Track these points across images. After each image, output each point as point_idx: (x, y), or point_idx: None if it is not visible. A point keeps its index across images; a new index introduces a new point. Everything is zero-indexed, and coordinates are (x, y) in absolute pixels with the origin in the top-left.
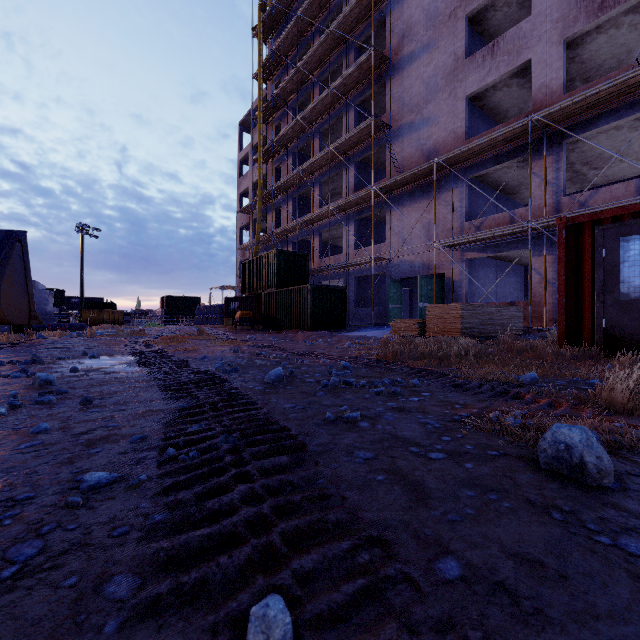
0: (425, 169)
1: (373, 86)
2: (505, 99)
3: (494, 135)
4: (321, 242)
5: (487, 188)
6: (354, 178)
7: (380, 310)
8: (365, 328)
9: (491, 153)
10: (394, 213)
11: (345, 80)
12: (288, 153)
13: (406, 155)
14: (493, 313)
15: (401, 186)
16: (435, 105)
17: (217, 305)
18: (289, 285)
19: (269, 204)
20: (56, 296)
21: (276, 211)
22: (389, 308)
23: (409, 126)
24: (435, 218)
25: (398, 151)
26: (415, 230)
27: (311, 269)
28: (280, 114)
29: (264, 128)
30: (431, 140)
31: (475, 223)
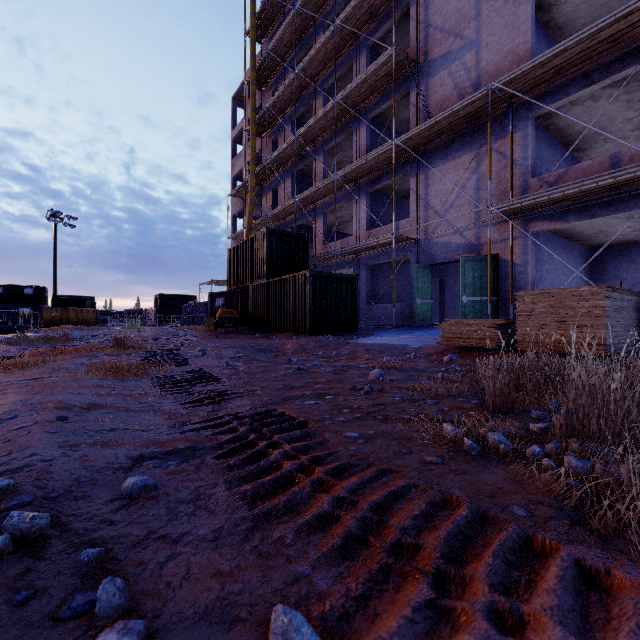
0: (471, 105)
1: (394, 4)
2: (584, 8)
3: (598, 25)
4: (325, 224)
5: (552, 139)
6: (367, 139)
7: (402, 307)
8: (384, 331)
9: (578, 69)
10: (421, 178)
11: (355, 10)
12: (286, 121)
13: (439, 98)
14: (637, 307)
15: (432, 138)
16: (482, 20)
17: (203, 302)
18: (283, 275)
19: (265, 184)
20: (35, 294)
21: (272, 192)
22: (416, 304)
23: (443, 58)
24: (490, 170)
25: (427, 94)
26: (452, 197)
27: (312, 256)
28: (277, 77)
29: (259, 97)
30: (476, 70)
31: (548, 178)
